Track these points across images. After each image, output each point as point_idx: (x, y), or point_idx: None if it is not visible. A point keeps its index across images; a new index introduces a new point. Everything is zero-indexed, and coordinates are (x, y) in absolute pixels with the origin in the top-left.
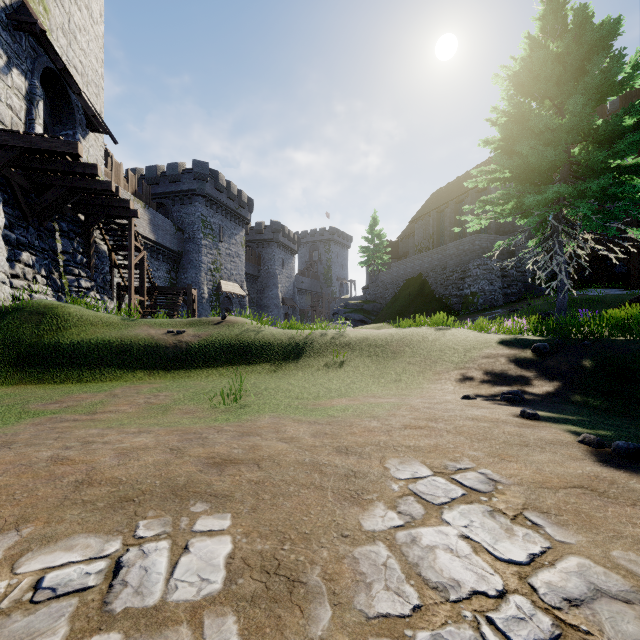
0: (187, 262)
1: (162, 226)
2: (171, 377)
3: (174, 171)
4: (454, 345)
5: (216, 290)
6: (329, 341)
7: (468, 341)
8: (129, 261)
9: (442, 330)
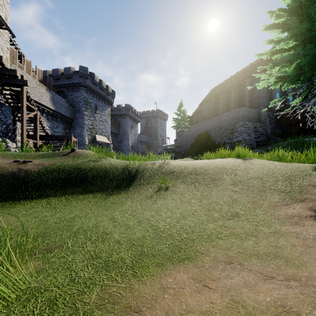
0: (76, 124)
1: (59, 102)
2: None
3: (68, 72)
4: (270, 173)
5: (93, 140)
6: (157, 169)
7: (281, 169)
8: (21, 115)
9: (247, 160)
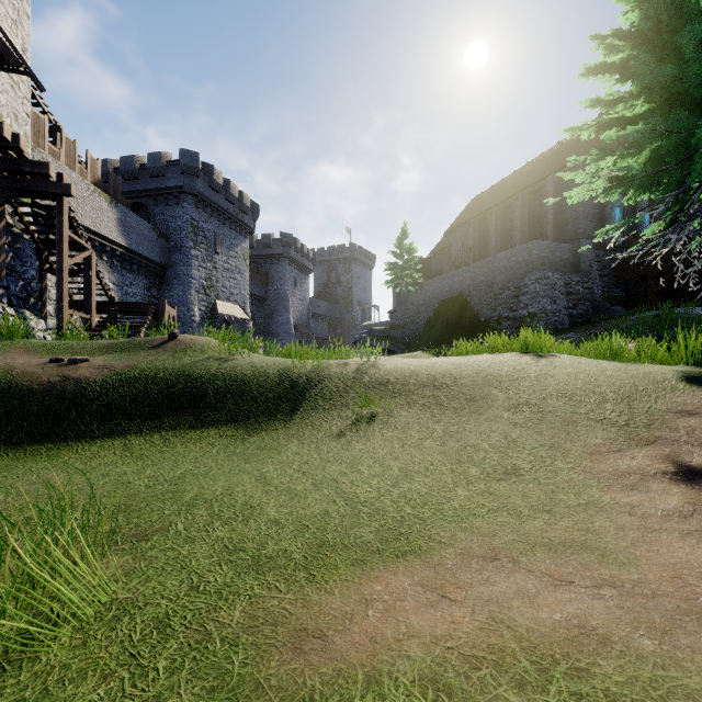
0: (173, 277)
1: (137, 229)
2: (10, 458)
3: (156, 163)
4: (591, 385)
5: (210, 312)
6: (351, 377)
7: (614, 377)
8: (58, 259)
9: (545, 358)
